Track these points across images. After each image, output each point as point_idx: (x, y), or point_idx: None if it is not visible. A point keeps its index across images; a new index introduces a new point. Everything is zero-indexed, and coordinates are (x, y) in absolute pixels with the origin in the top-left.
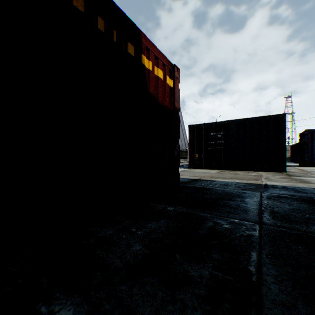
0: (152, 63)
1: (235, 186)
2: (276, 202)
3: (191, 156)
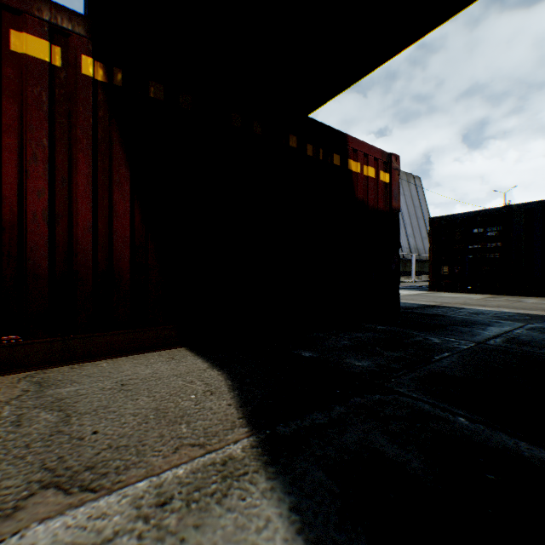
0: (360, 164)
1: (490, 316)
2: (535, 333)
3: (434, 270)
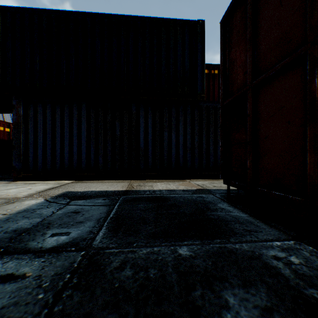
0: None
1: None
2: None
3: None
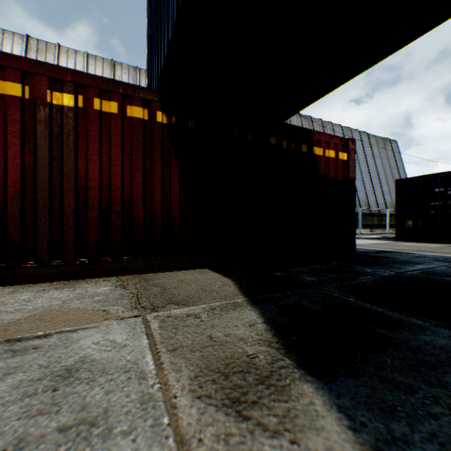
0: (323, 149)
1: (429, 258)
2: None
3: (399, 223)
